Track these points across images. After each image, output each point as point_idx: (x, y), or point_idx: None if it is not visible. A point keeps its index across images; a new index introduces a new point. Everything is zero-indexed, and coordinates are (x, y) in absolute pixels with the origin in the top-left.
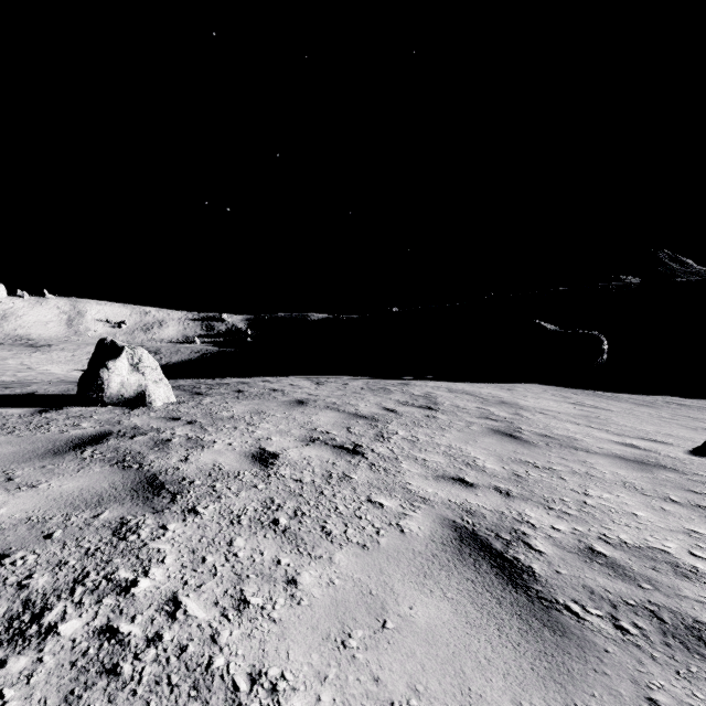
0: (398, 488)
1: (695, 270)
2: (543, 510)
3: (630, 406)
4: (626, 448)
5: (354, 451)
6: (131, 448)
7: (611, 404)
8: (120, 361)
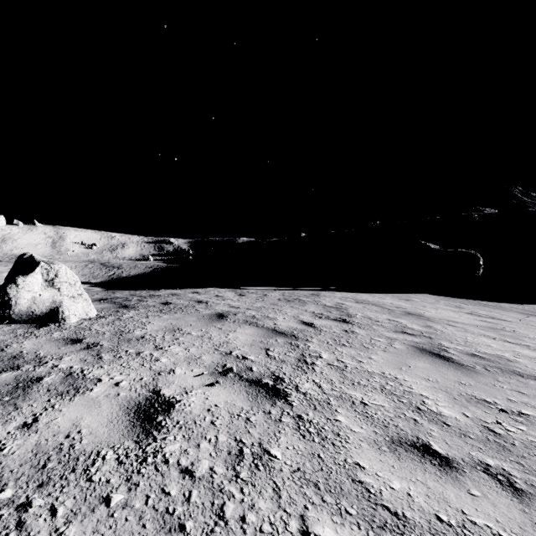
0: (346, 481)
1: None
2: None
3: (519, 316)
4: None
5: (274, 391)
6: None
7: (502, 313)
8: (32, 276)
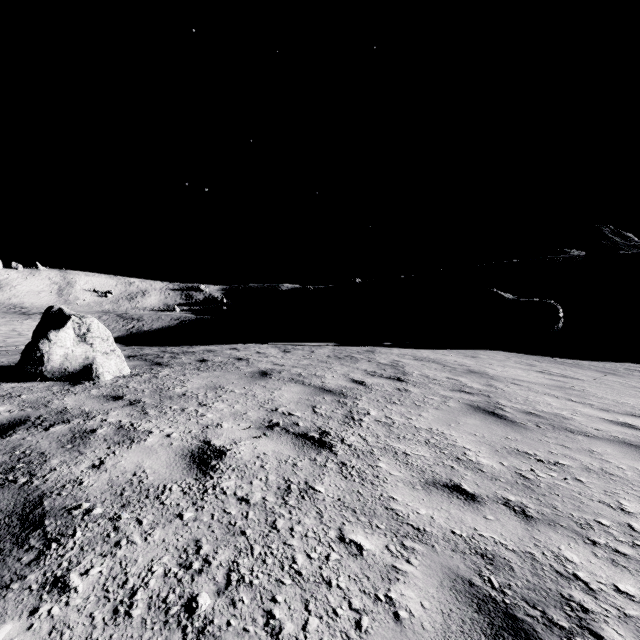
0: (380, 508)
1: (636, 244)
2: (585, 546)
3: (596, 374)
4: (624, 429)
5: (320, 443)
6: (36, 446)
7: (577, 372)
8: (64, 331)
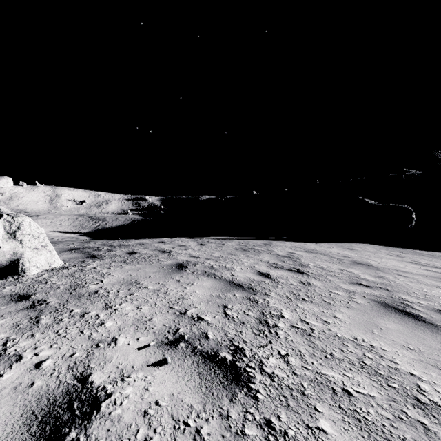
0: None
1: None
2: None
3: None
4: None
5: (234, 372)
6: None
7: None
8: None
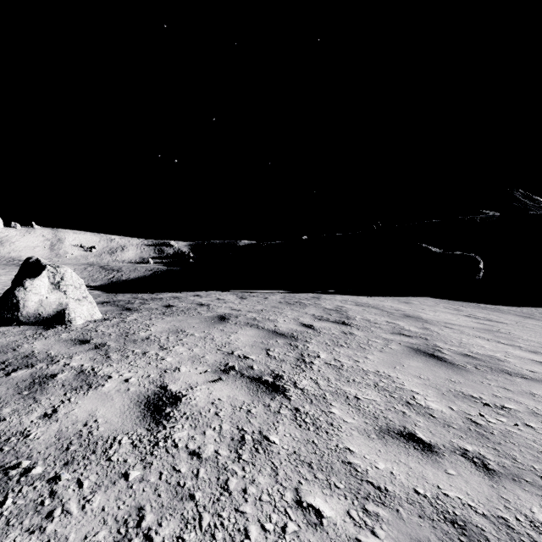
0: (337, 462)
1: None
2: None
3: (517, 318)
4: None
5: (274, 387)
6: None
7: (499, 316)
8: (39, 279)
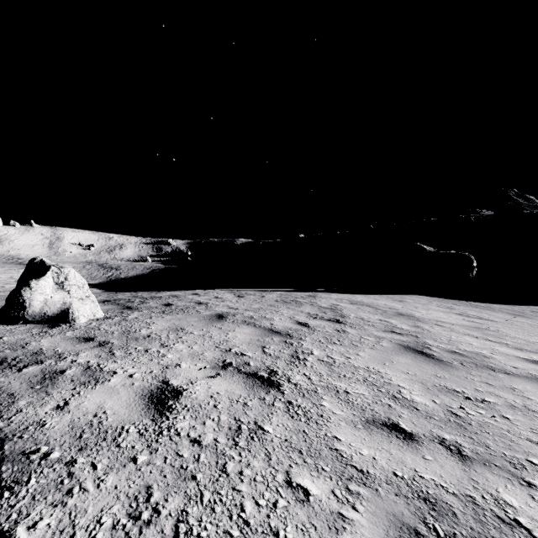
0: (325, 449)
1: (537, 204)
2: (521, 488)
3: (507, 316)
4: None
5: (269, 382)
6: (7, 387)
7: (490, 314)
8: (44, 280)
